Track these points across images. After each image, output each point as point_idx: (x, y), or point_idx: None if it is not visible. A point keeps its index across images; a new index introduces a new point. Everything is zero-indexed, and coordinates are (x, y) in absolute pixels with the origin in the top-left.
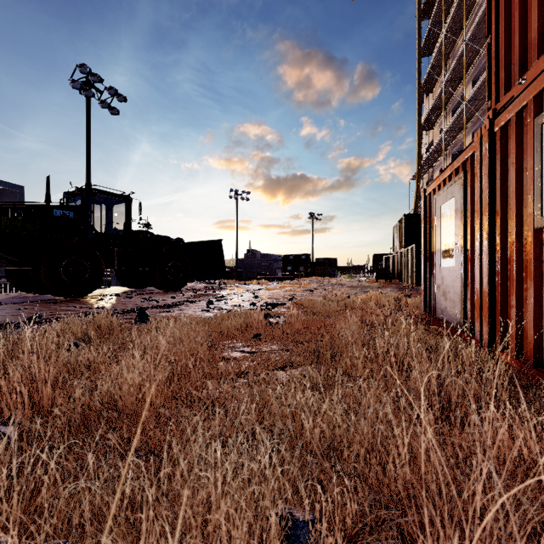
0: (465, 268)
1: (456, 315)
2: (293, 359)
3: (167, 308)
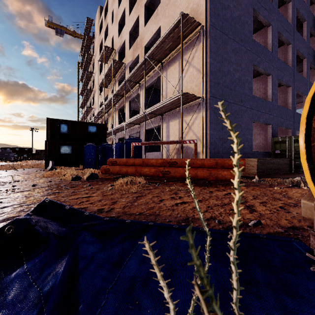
0: None
1: None
2: None
3: None
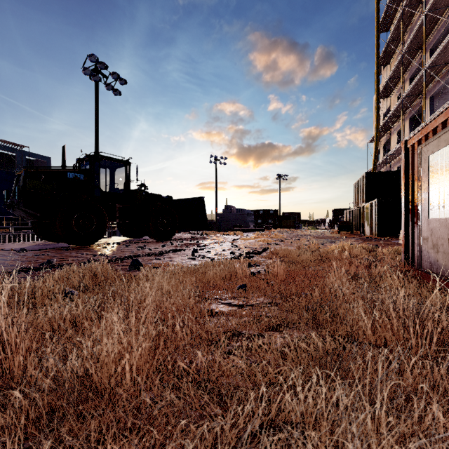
0: None
1: None
2: (285, 316)
3: (158, 256)
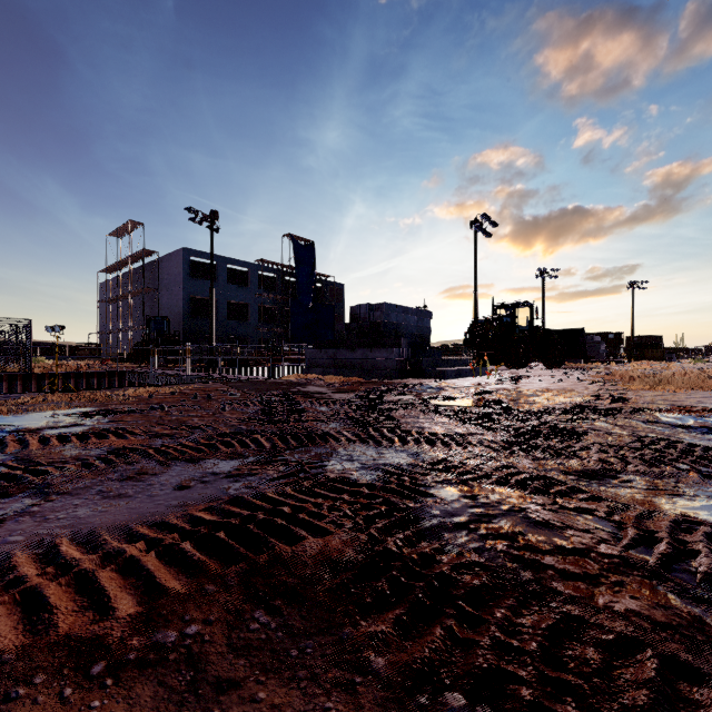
0: None
1: None
2: None
3: None
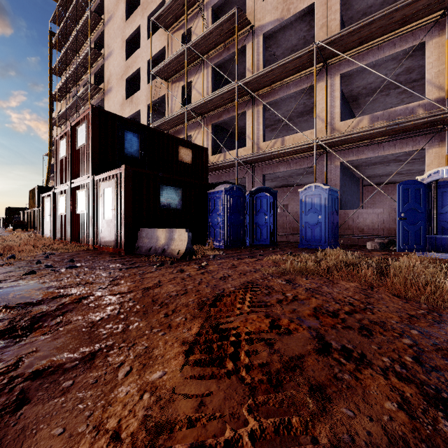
0: (51, 222)
1: (50, 235)
2: None
3: None
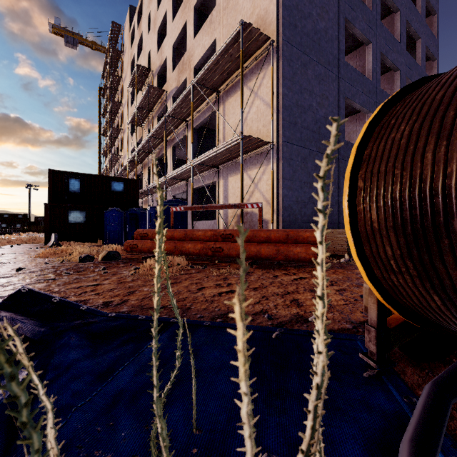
0: None
1: None
2: None
3: None
